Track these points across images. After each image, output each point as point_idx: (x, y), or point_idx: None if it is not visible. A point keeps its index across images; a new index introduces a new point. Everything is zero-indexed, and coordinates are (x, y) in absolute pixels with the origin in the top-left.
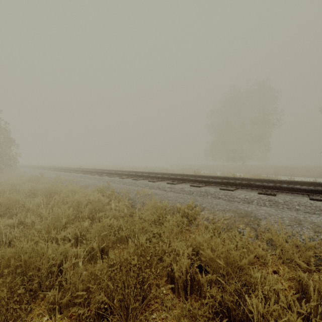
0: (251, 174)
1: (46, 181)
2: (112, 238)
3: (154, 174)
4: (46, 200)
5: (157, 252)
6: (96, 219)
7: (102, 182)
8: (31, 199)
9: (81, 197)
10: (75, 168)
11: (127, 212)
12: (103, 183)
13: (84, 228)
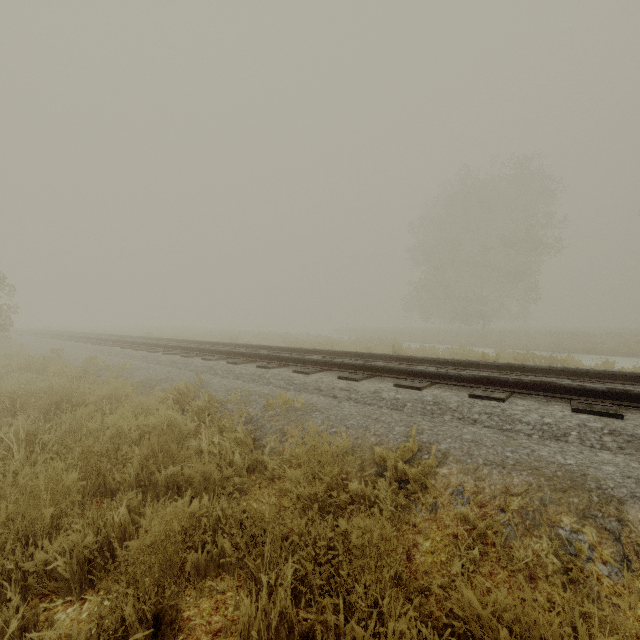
0: (513, 352)
1: (60, 371)
2: (196, 558)
3: (305, 352)
4: (32, 429)
5: (333, 637)
6: (160, 482)
7: (189, 372)
8: (9, 419)
9: (126, 421)
10: (136, 337)
11: (242, 458)
12: (189, 376)
13: (116, 526)
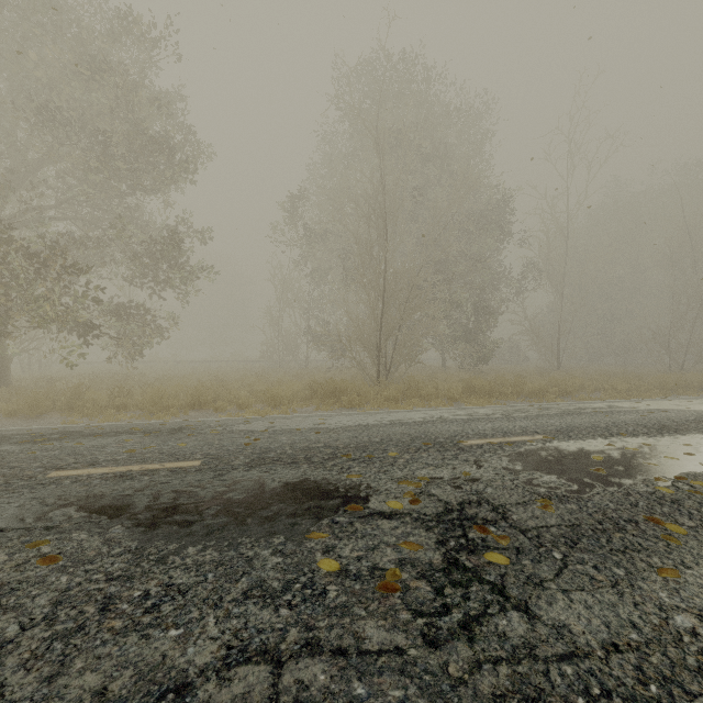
0: None
1: None
2: None
3: None
4: None
5: None
6: None
7: None
8: None
9: None
10: None
11: None
12: None
13: None
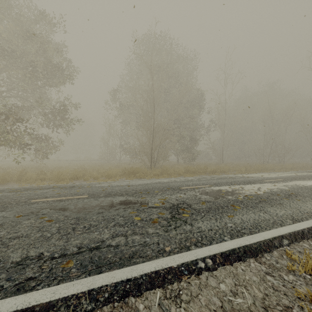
0: None
1: None
2: None
3: None
4: None
5: None
6: None
7: None
8: None
9: None
10: None
11: None
12: None
13: None
